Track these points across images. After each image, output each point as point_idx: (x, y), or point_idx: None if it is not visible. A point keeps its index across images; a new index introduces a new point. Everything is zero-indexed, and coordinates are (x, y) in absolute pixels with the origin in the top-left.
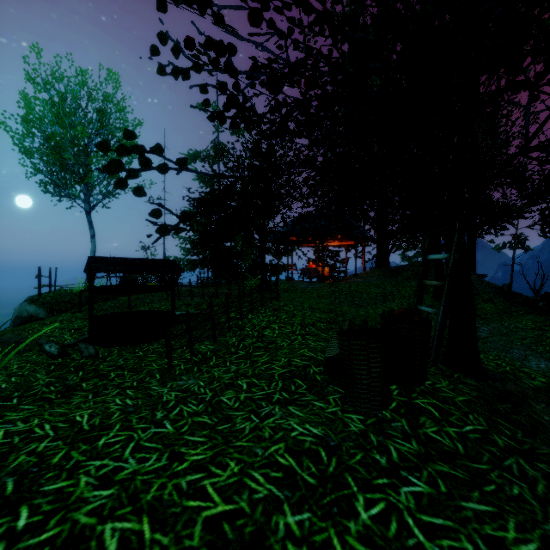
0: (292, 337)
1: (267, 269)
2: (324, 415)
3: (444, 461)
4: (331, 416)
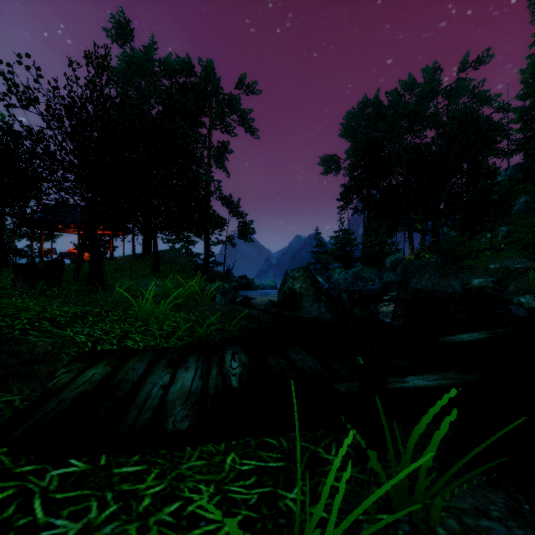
0: (4, 279)
1: (23, 254)
2: (2, 293)
3: (44, 295)
4: (5, 293)
